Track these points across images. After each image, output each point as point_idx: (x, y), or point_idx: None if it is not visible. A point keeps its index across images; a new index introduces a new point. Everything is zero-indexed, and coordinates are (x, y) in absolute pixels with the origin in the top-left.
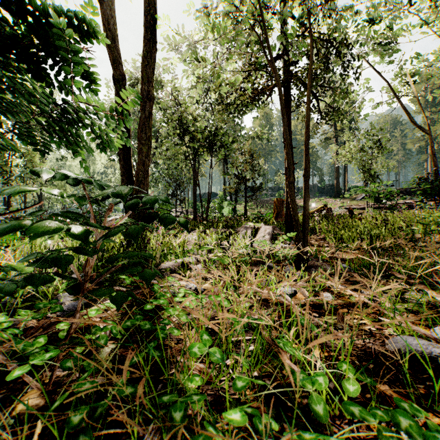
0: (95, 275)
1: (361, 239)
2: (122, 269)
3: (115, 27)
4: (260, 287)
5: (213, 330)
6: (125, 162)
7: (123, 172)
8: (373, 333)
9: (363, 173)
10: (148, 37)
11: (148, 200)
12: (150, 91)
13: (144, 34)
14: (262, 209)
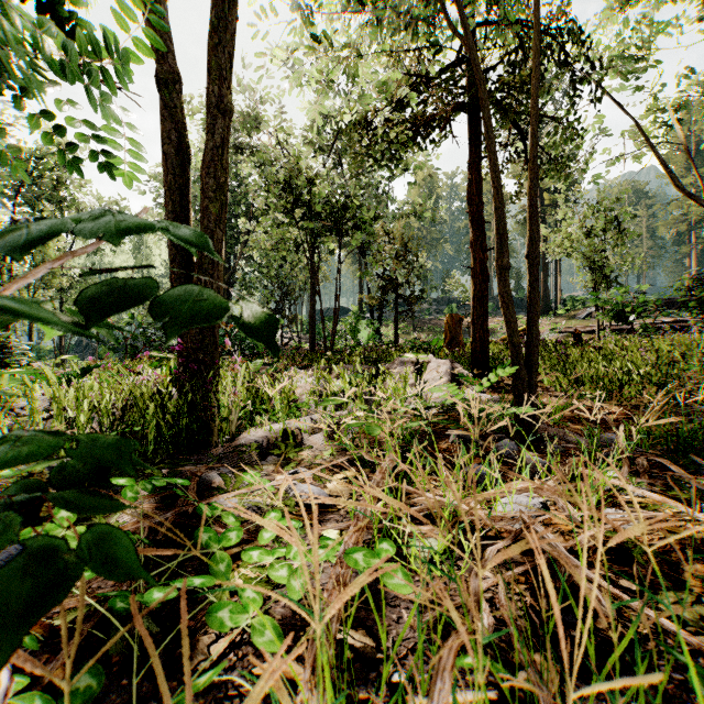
0: None
1: (621, 383)
2: None
3: None
4: (463, 496)
5: (359, 654)
6: None
7: (173, 254)
8: None
9: (592, 273)
10: None
11: (104, 222)
12: (224, 95)
13: None
14: (423, 334)
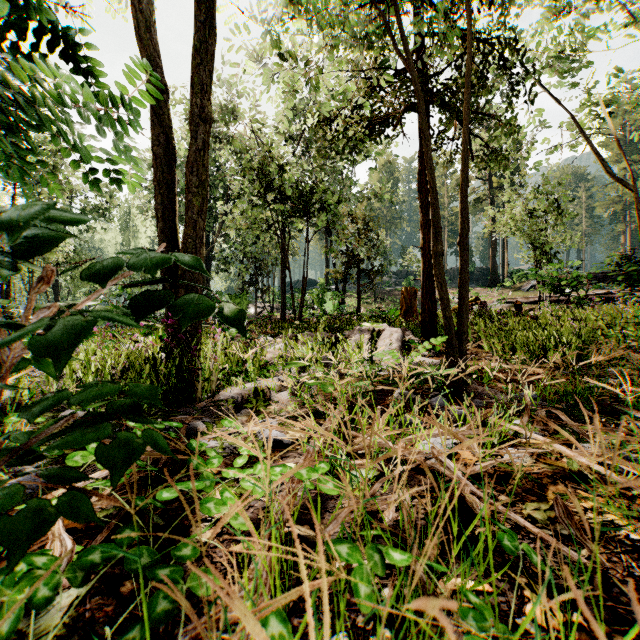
0: (2, 444)
1: (545, 349)
2: (69, 429)
3: (152, 7)
4: (393, 438)
5: (304, 539)
6: (166, 224)
7: (162, 239)
8: (639, 548)
9: (534, 250)
10: (203, 18)
11: (144, 260)
12: (205, 106)
13: (196, 12)
14: (383, 304)
